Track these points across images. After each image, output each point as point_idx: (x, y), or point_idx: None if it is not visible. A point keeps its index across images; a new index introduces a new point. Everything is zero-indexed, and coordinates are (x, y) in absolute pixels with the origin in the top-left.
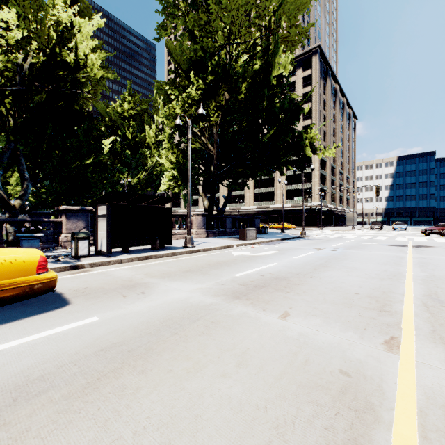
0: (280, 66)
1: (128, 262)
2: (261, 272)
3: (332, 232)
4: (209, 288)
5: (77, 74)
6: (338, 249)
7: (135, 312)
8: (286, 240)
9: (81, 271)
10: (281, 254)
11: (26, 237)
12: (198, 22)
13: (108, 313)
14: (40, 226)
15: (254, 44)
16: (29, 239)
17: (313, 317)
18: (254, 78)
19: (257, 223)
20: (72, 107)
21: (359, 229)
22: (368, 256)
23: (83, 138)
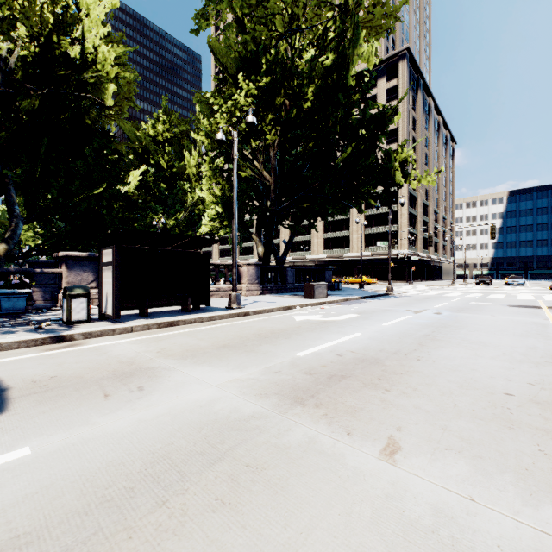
0: (361, 58)
1: (143, 330)
2: (338, 350)
3: (426, 288)
4: (253, 380)
5: (83, 73)
6: (444, 311)
7: (108, 435)
8: (367, 299)
9: (66, 345)
10: (365, 319)
11: (5, 294)
12: (248, 1)
13: (57, 436)
14: (28, 278)
15: (324, 31)
16: (10, 297)
17: (450, 455)
18: (324, 77)
19: (328, 276)
20: (82, 121)
21: (460, 284)
22: (493, 322)
23: (93, 161)
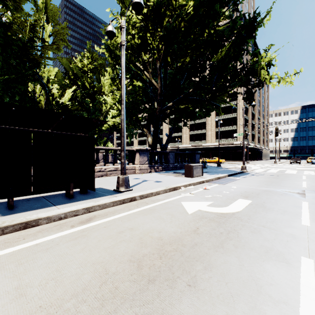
0: None
1: None
2: None
3: (262, 166)
4: None
5: None
6: None
7: None
8: (233, 177)
9: None
10: (266, 210)
11: None
12: None
13: None
14: None
15: None
16: None
17: None
18: None
19: (197, 158)
20: None
21: (279, 163)
22: None
23: (1, 58)
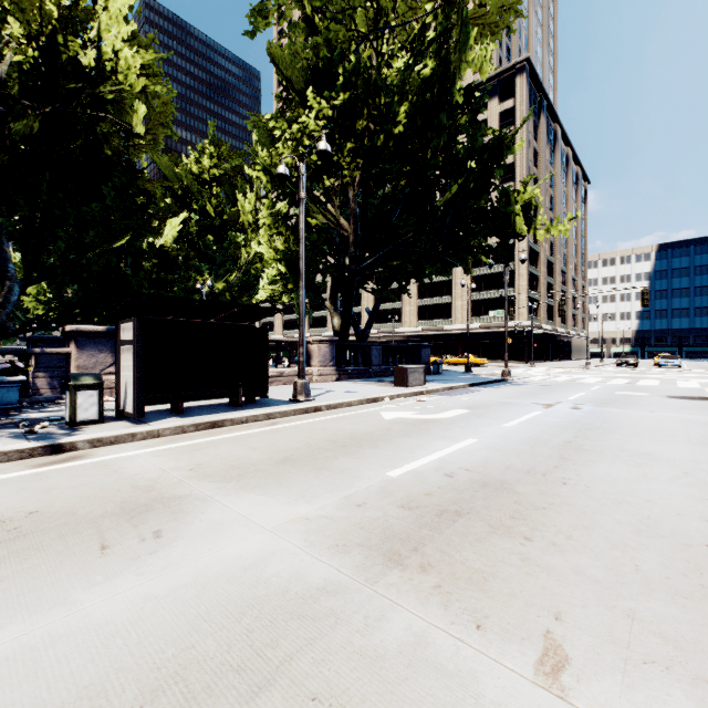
0: (471, 66)
1: (175, 434)
2: (446, 466)
3: (553, 371)
4: (325, 520)
5: (100, 86)
6: (584, 405)
7: (91, 628)
8: (478, 387)
9: (63, 458)
10: (478, 418)
11: None
12: None
13: (10, 630)
14: (22, 362)
15: (421, 31)
16: None
17: (654, 676)
18: (421, 92)
19: (425, 356)
20: (100, 152)
21: (597, 365)
22: (655, 422)
23: (113, 204)
